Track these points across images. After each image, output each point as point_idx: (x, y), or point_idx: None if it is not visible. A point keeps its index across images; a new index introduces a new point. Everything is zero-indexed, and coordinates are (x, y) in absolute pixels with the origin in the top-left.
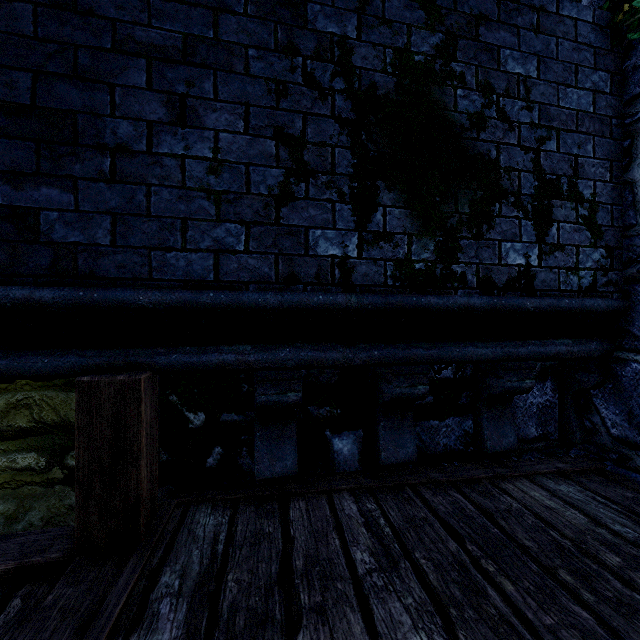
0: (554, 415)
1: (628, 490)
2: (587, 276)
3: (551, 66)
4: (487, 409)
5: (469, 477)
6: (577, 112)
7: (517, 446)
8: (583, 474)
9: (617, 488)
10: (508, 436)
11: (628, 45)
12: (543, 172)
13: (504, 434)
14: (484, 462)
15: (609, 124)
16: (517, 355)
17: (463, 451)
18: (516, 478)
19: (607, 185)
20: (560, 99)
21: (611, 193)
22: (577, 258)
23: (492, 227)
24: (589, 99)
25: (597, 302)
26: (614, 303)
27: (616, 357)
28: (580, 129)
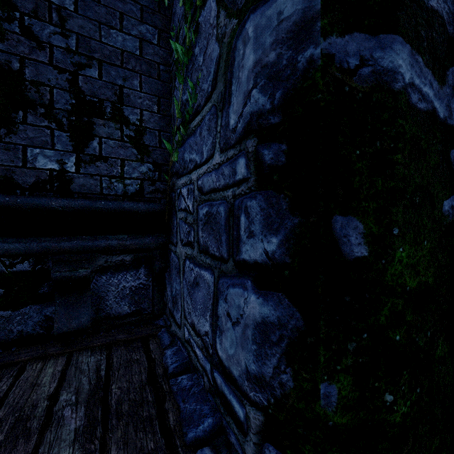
0: (148, 294)
1: (143, 353)
2: (134, 184)
3: (92, 6)
4: (60, 296)
5: (6, 362)
6: (123, 51)
7: (89, 325)
8: (131, 342)
9: (137, 352)
10: (80, 317)
11: (171, 11)
12: (82, 93)
13: (76, 316)
14: (51, 343)
15: (157, 68)
16: (59, 249)
17: (44, 334)
18: (61, 355)
19: (155, 115)
20: (103, 36)
21: (159, 122)
22: (123, 169)
23: (14, 132)
24: (136, 44)
25: (137, 205)
26: (155, 206)
27: (169, 248)
28: (126, 66)
